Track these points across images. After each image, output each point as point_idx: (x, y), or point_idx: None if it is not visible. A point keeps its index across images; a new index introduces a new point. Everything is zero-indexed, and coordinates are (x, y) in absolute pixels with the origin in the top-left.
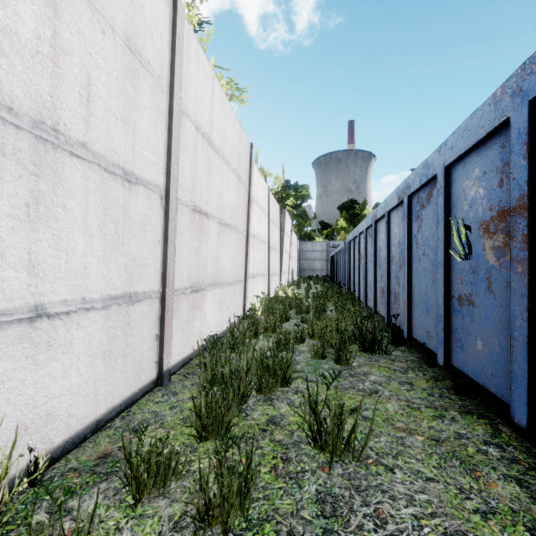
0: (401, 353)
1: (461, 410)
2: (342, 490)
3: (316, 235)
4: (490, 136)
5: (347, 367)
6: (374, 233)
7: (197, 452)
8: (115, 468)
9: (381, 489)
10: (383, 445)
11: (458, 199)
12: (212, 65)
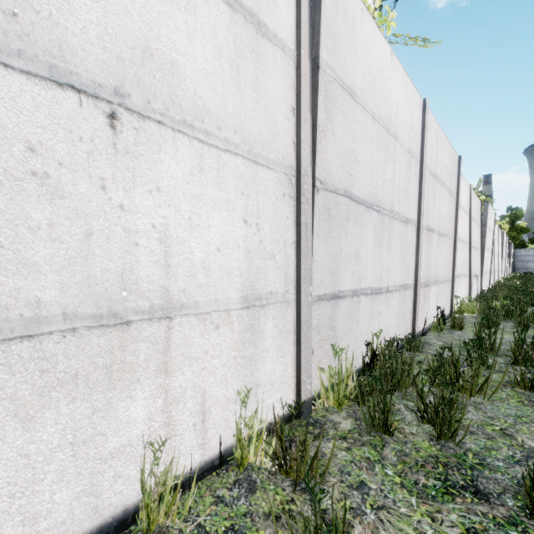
0: None
1: None
2: None
3: (529, 243)
4: None
5: None
6: None
7: None
8: None
9: None
10: None
11: None
12: None
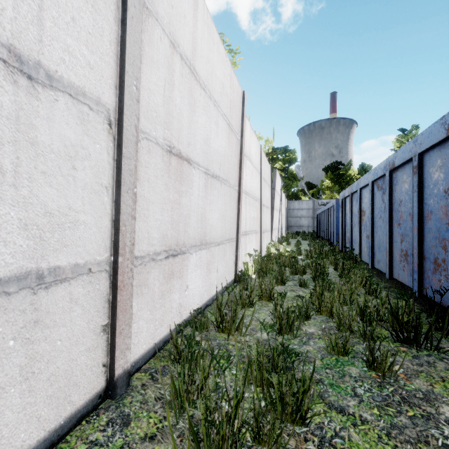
0: None
1: None
2: None
3: (302, 195)
4: None
5: (389, 376)
6: (389, 184)
7: None
8: None
9: None
10: None
11: None
12: None
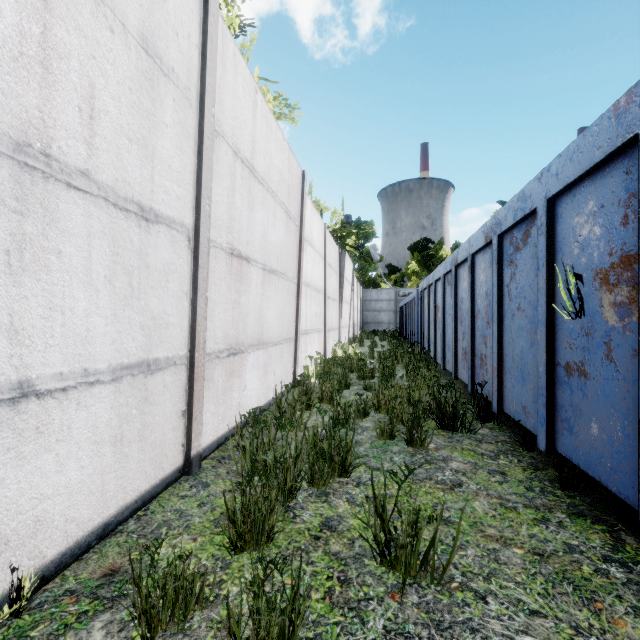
0: (489, 432)
1: (569, 512)
2: (418, 628)
3: (382, 281)
4: (610, 158)
5: (422, 450)
6: (455, 280)
7: (229, 569)
8: (123, 591)
9: (470, 627)
10: (470, 562)
11: (565, 240)
12: (256, 77)
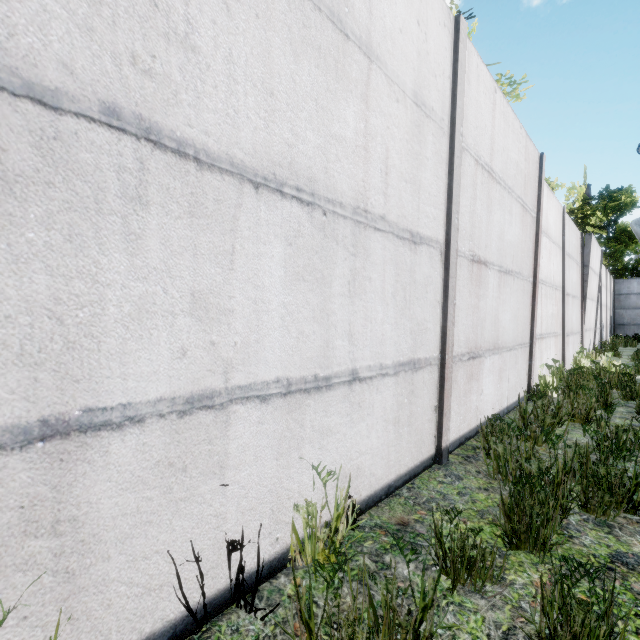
0: None
1: None
2: None
3: None
4: None
5: None
6: None
7: (508, 560)
8: (417, 541)
9: None
10: None
11: None
12: None
